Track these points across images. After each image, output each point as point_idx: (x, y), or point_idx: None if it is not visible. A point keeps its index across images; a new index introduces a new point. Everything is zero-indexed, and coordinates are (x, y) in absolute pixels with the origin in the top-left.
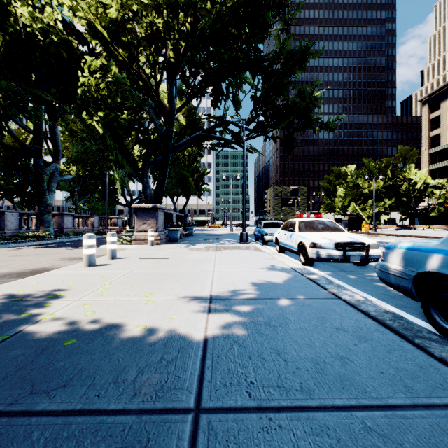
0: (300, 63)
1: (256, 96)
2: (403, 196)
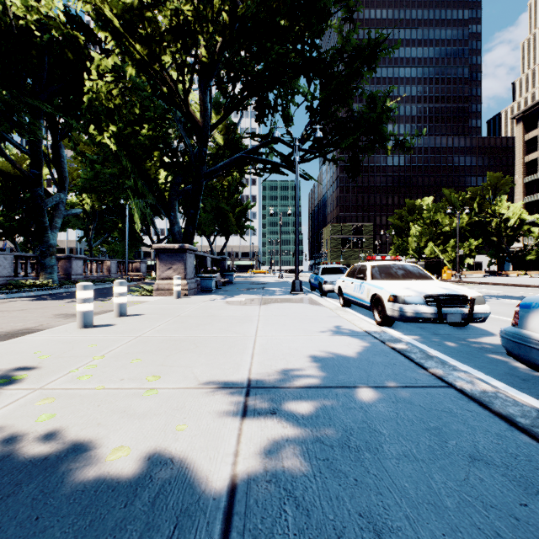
0: (369, 62)
1: (312, 106)
2: (493, 235)
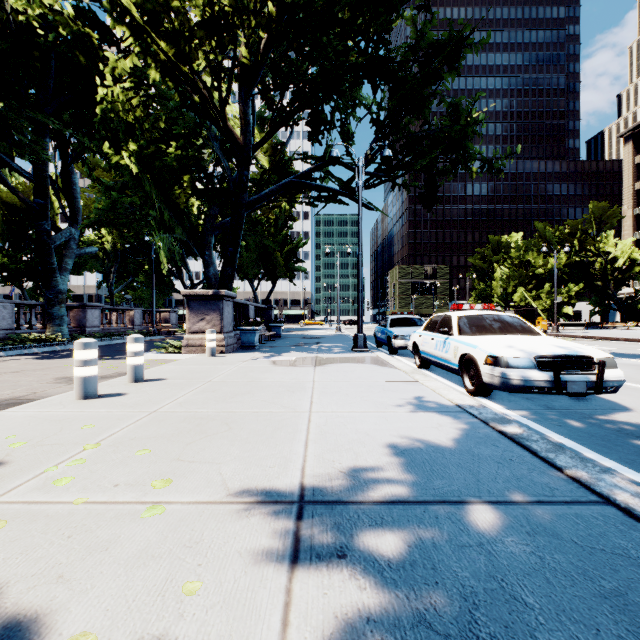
0: (451, 62)
1: (379, 119)
2: (596, 278)
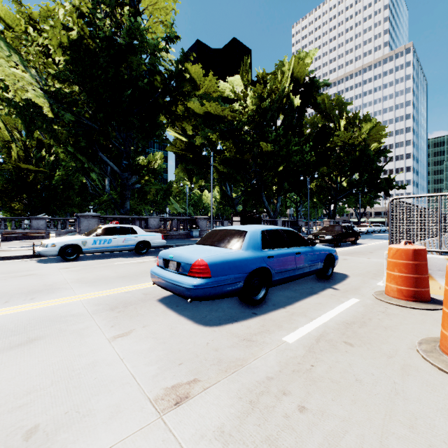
0: (379, 171)
1: (368, 179)
2: None
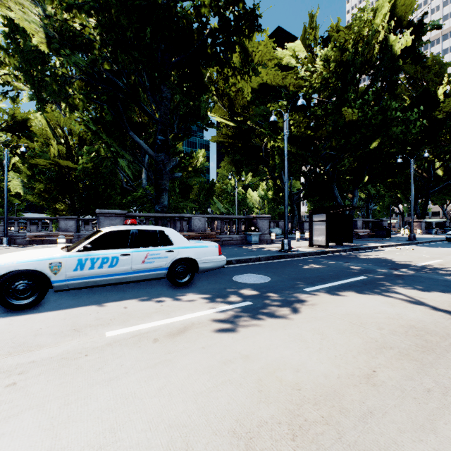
0: None
1: None
2: None
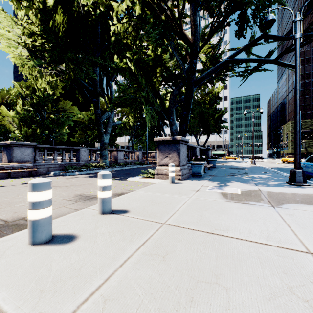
0: None
1: None
2: None
